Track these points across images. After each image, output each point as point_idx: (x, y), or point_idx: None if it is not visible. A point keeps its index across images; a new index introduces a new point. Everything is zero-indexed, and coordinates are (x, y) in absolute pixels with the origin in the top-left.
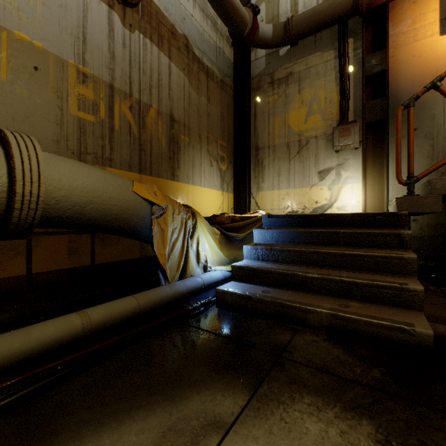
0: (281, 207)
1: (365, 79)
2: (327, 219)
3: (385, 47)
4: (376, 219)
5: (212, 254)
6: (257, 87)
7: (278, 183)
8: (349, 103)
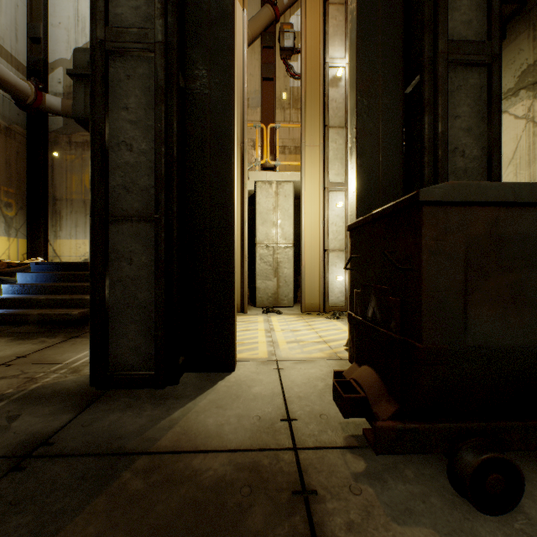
0: (78, 254)
1: None
2: (78, 266)
3: None
4: None
5: None
6: (55, 142)
7: (76, 233)
8: None
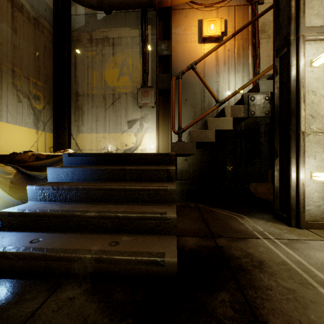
0: (98, 148)
1: (158, 58)
2: (121, 158)
3: (170, 39)
4: (156, 158)
5: None
6: (77, 40)
7: (96, 127)
8: (149, 73)
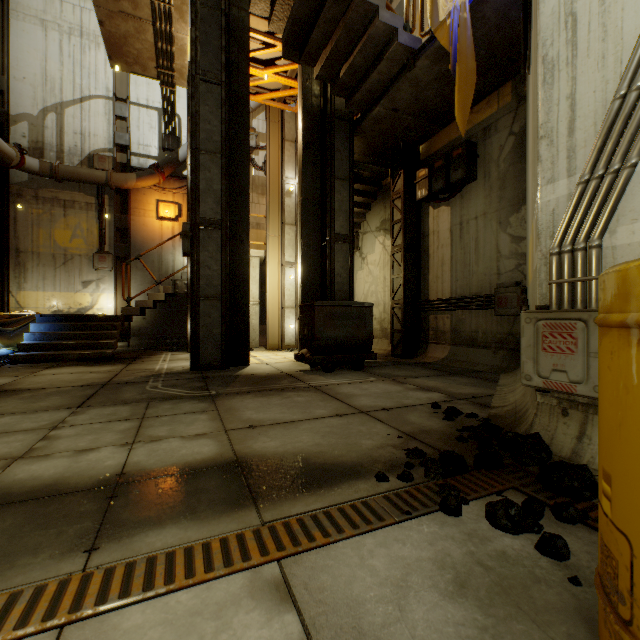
0: (47, 306)
1: (117, 227)
2: (83, 318)
3: (128, 214)
4: (108, 318)
5: None
6: (19, 194)
7: (44, 286)
8: (106, 239)
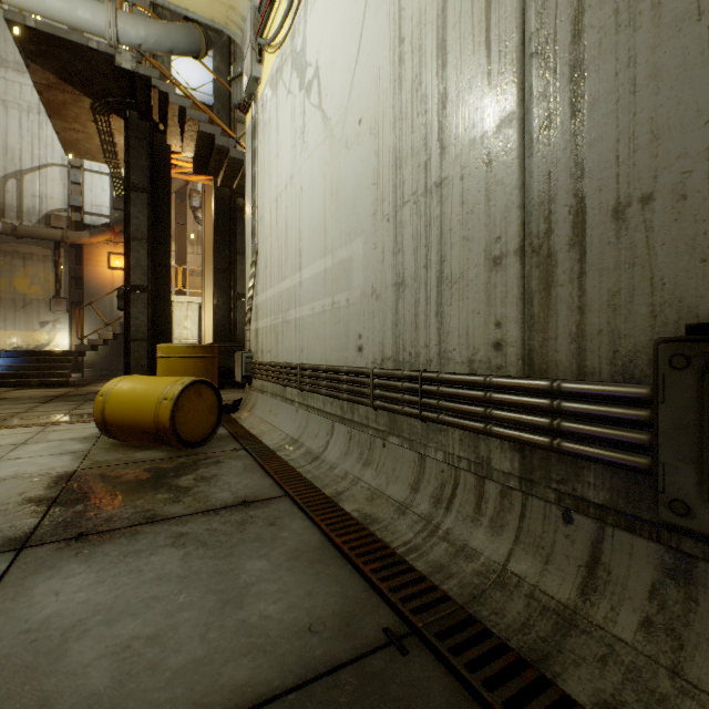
0: (8, 343)
1: (72, 276)
2: (42, 353)
3: (82, 265)
4: (64, 353)
5: None
6: None
7: (5, 326)
8: (62, 286)
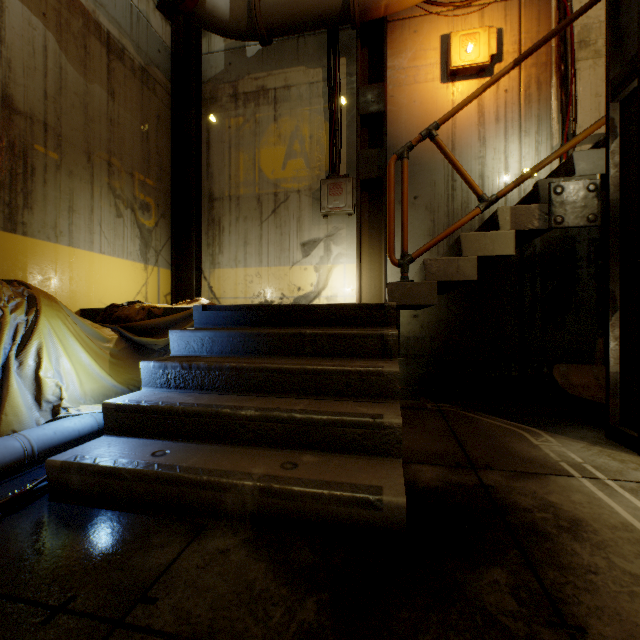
0: (249, 294)
1: (361, 119)
2: (294, 314)
3: (383, 80)
4: (359, 314)
5: (82, 381)
6: (212, 98)
7: (244, 257)
8: (342, 149)
